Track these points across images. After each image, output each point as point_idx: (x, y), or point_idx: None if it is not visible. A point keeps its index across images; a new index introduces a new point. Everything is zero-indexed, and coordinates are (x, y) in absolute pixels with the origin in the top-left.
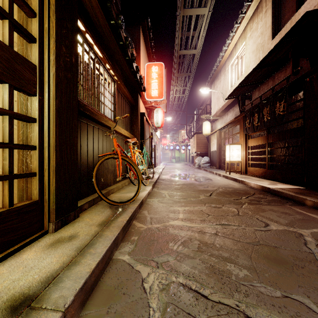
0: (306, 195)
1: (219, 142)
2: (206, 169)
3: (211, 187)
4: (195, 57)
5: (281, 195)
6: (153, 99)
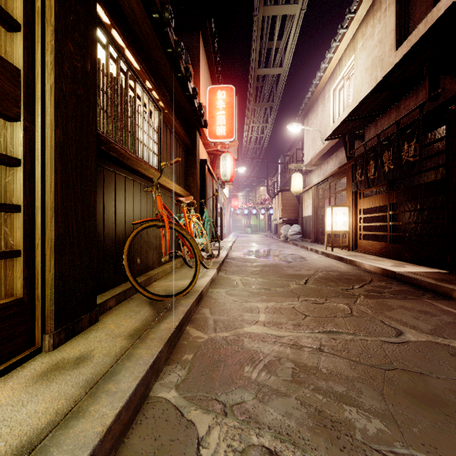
0: (453, 283)
1: (315, 204)
2: (296, 242)
3: (305, 270)
4: (280, 79)
5: (413, 282)
6: (218, 140)
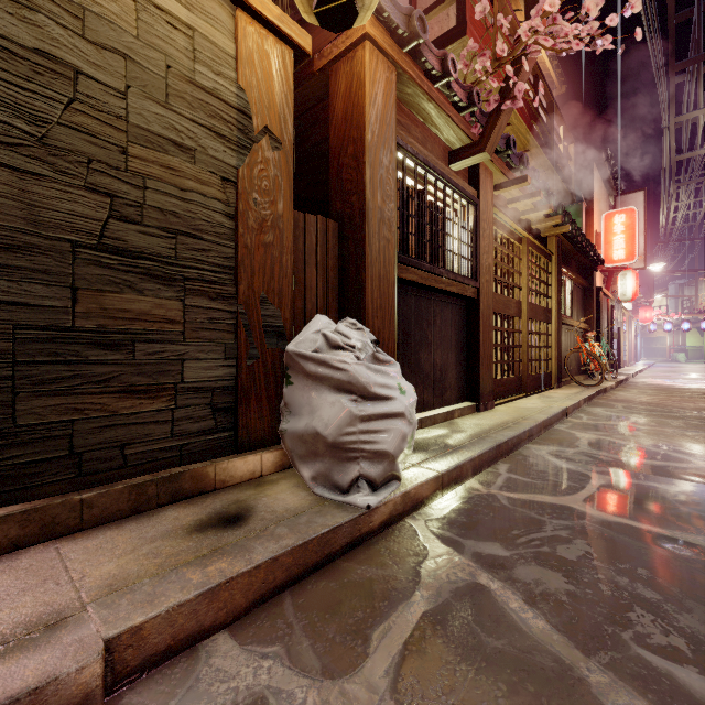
0: None
1: None
2: None
3: None
4: None
5: None
6: (615, 264)
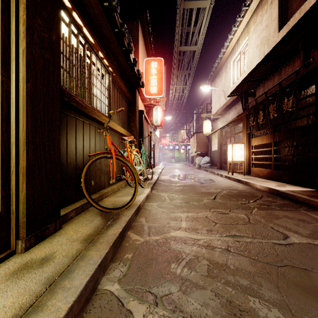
0: None
1: (220, 142)
2: (207, 169)
3: (214, 189)
4: (196, 54)
5: (292, 198)
6: (152, 96)
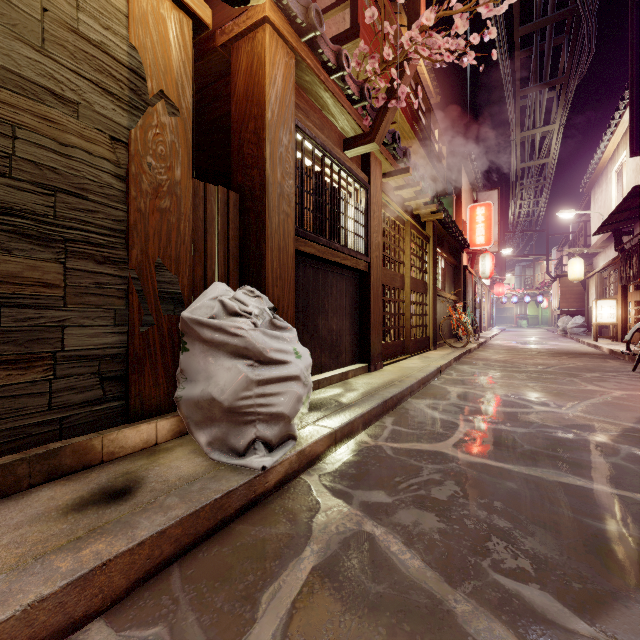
0: (634, 352)
1: (598, 293)
2: (573, 336)
3: (548, 350)
4: (549, 165)
5: (617, 354)
6: (478, 248)
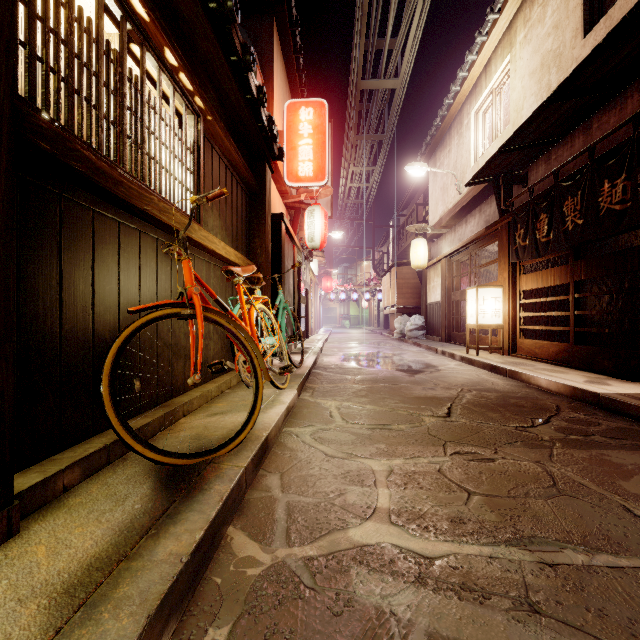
0: None
1: (447, 284)
2: (418, 341)
3: (443, 389)
4: (395, 97)
5: (637, 414)
6: (302, 183)
